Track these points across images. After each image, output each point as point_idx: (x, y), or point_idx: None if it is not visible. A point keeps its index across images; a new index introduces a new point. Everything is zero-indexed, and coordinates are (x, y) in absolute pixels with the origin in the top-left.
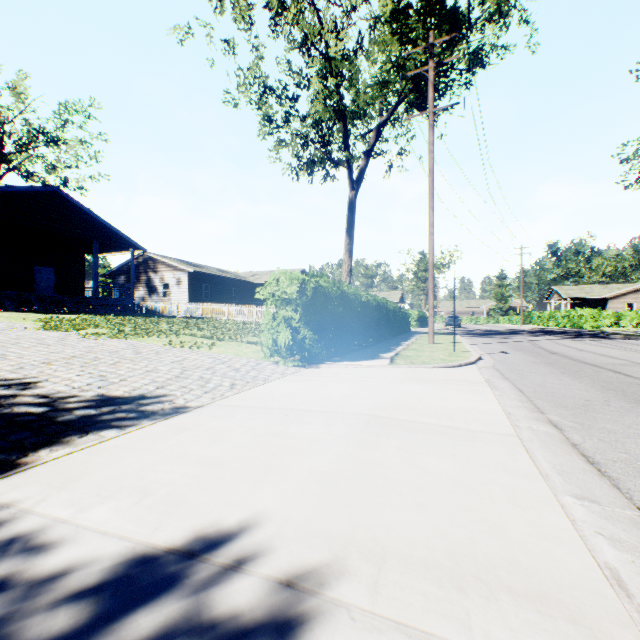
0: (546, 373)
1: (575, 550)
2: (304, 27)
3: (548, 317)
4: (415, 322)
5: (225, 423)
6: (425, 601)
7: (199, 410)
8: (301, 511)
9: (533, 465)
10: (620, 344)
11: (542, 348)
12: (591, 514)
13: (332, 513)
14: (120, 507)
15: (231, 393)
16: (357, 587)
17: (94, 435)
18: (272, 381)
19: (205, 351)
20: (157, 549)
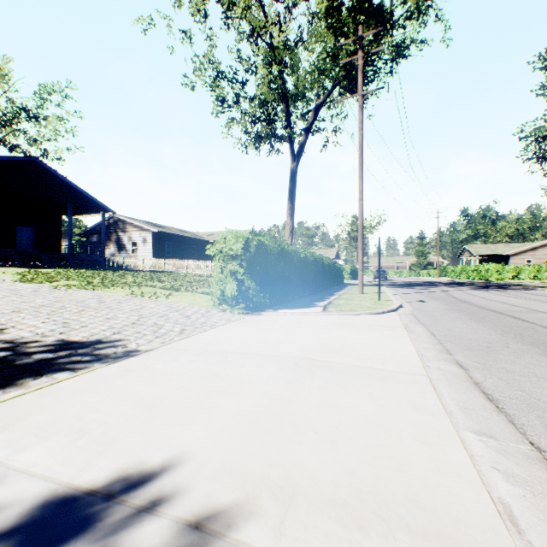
0: (456, 319)
1: (472, 485)
2: (251, 20)
3: (460, 271)
4: (348, 275)
5: (169, 365)
6: (326, 542)
7: (148, 353)
8: (222, 450)
9: (439, 402)
10: (519, 294)
11: (454, 297)
12: (488, 449)
13: (250, 452)
14: (54, 448)
15: (180, 338)
16: (263, 528)
17: (47, 377)
18: (218, 327)
19: (162, 300)
20: (78, 491)
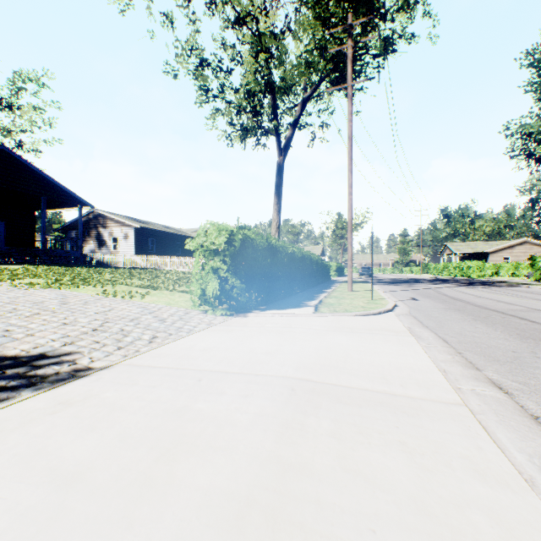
0: (460, 320)
1: None
2: (236, 1)
3: (442, 268)
4: (334, 272)
5: (122, 394)
6: None
7: (101, 373)
8: None
9: (506, 459)
10: (508, 291)
11: (445, 295)
12: None
13: None
14: None
15: (148, 348)
16: None
17: None
18: (196, 332)
19: (137, 300)
20: None
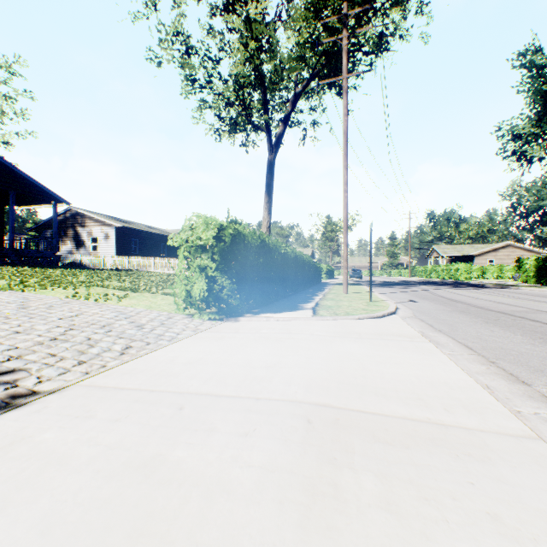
0: (471, 323)
1: None
2: None
3: (431, 270)
4: (325, 274)
5: (68, 434)
6: None
7: (47, 399)
8: None
9: None
10: (501, 292)
11: (442, 296)
12: None
13: None
14: None
15: (118, 362)
16: None
17: None
18: (180, 340)
19: (113, 304)
20: None
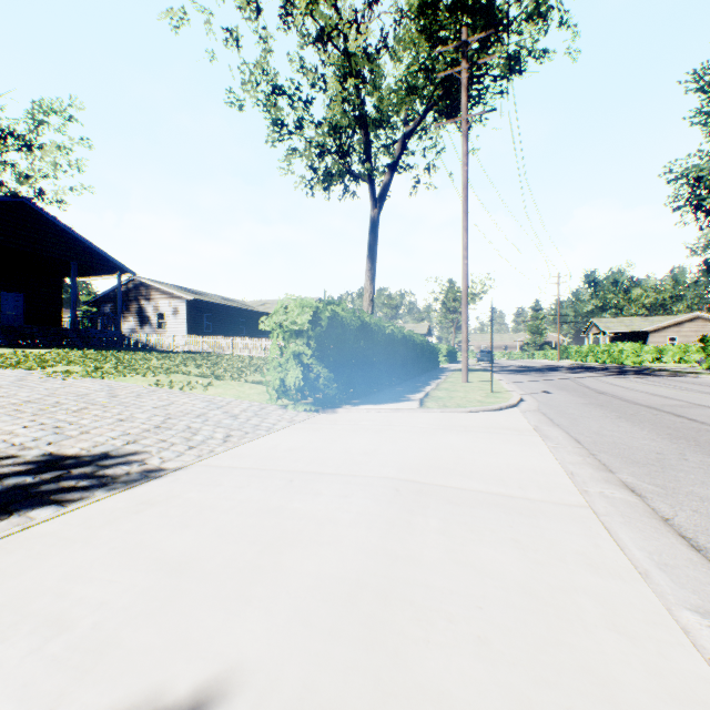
0: (600, 417)
1: None
2: (319, 15)
3: (587, 352)
4: (444, 357)
5: (207, 494)
6: None
7: (177, 474)
8: (298, 663)
9: (623, 555)
10: (669, 382)
11: (587, 387)
12: None
13: (347, 666)
14: (5, 660)
15: (224, 448)
16: None
17: (19, 517)
18: (277, 431)
19: (199, 393)
20: None
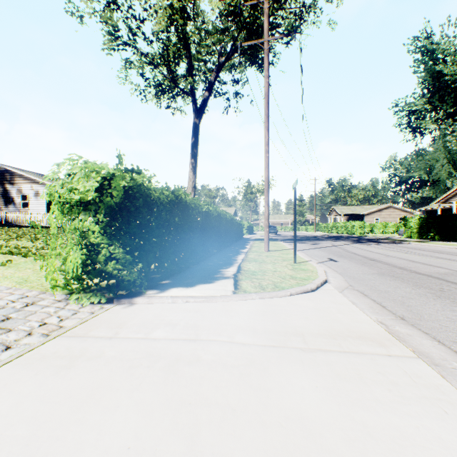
0: (422, 298)
1: None
2: None
3: (332, 227)
4: (246, 230)
5: None
6: None
7: None
8: None
9: None
10: (401, 248)
11: (356, 254)
12: None
13: None
14: None
15: None
16: None
17: None
18: None
19: None
20: None
